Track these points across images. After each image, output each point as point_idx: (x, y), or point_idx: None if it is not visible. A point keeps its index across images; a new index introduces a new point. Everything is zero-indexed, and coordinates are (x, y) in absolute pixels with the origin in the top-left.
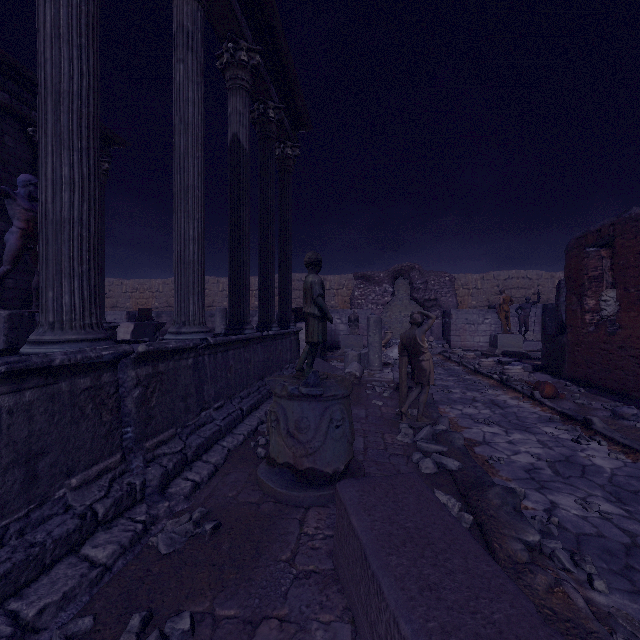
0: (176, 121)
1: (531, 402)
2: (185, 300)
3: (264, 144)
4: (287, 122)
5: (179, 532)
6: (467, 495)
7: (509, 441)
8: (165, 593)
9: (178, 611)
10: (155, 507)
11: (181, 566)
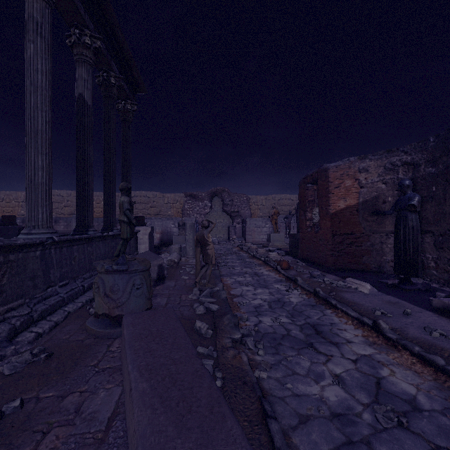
0: (27, 83)
1: (275, 272)
2: (35, 210)
3: (107, 101)
4: (126, 87)
5: (21, 361)
6: (215, 322)
7: (254, 293)
8: (5, 393)
9: (13, 400)
10: (3, 350)
11: (19, 379)
